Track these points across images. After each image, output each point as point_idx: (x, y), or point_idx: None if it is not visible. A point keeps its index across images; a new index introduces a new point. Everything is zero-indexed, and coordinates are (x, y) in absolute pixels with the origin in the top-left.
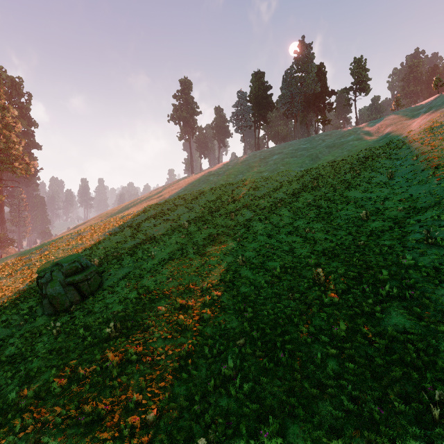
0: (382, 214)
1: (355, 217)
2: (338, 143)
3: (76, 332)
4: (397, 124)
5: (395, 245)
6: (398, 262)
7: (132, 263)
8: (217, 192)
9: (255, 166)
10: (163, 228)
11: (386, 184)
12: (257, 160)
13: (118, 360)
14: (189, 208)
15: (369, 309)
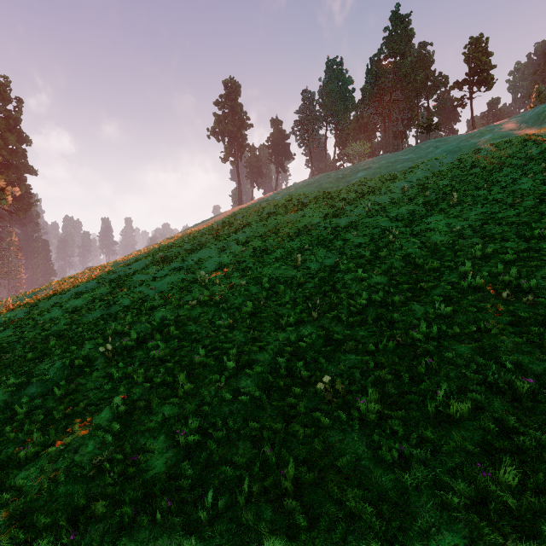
0: None
1: None
2: (465, 146)
3: None
4: None
5: None
6: None
7: (57, 371)
8: (271, 223)
9: (331, 188)
10: (167, 284)
11: None
12: (332, 180)
13: None
14: (221, 248)
15: None
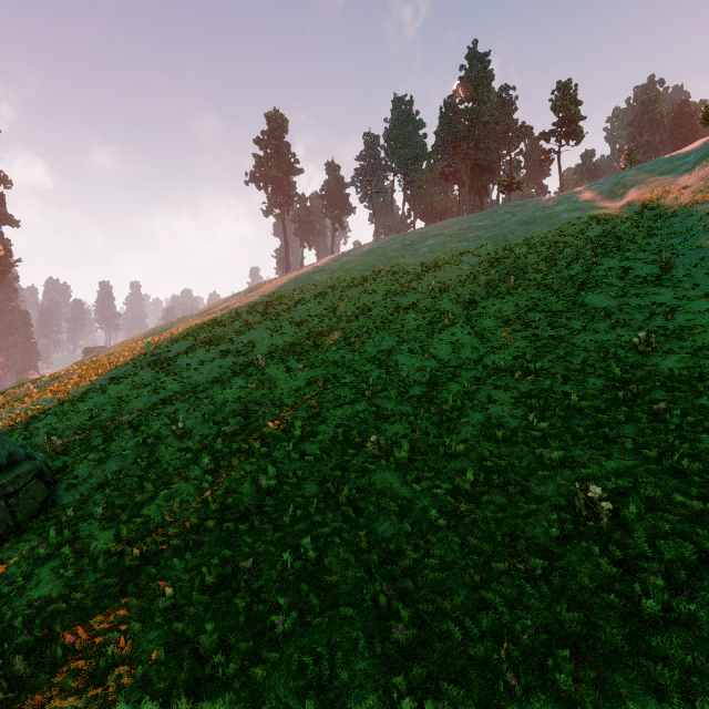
0: (680, 338)
1: (618, 346)
2: (540, 216)
3: None
4: (647, 181)
5: None
6: None
7: (133, 447)
8: (327, 300)
9: (396, 257)
10: (218, 368)
11: (661, 280)
12: (398, 247)
13: None
14: (273, 329)
15: None
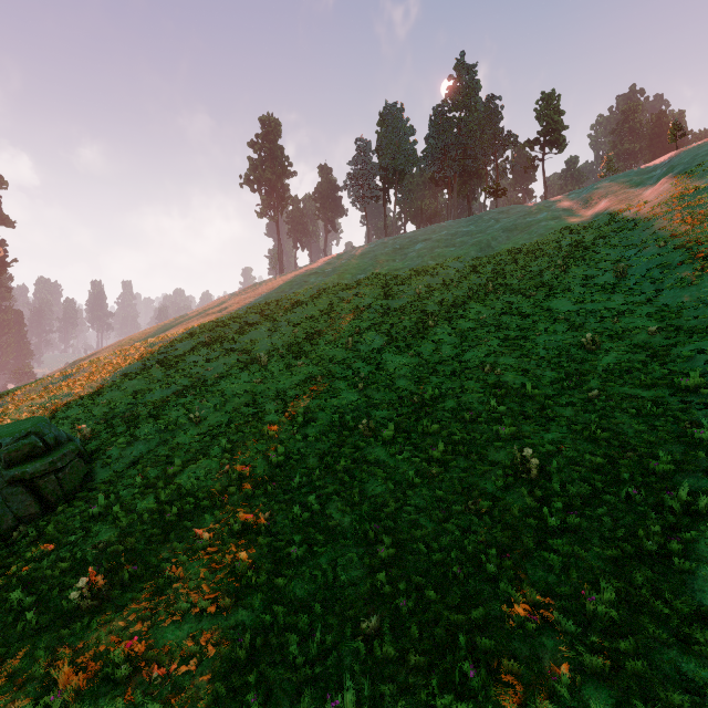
0: (620, 338)
1: (571, 345)
2: (521, 224)
3: (7, 596)
4: (617, 194)
5: (664, 397)
6: (684, 434)
7: (156, 433)
8: (322, 302)
9: (386, 261)
10: (223, 365)
11: (615, 287)
12: (388, 251)
13: (83, 679)
14: (272, 329)
15: (655, 546)
